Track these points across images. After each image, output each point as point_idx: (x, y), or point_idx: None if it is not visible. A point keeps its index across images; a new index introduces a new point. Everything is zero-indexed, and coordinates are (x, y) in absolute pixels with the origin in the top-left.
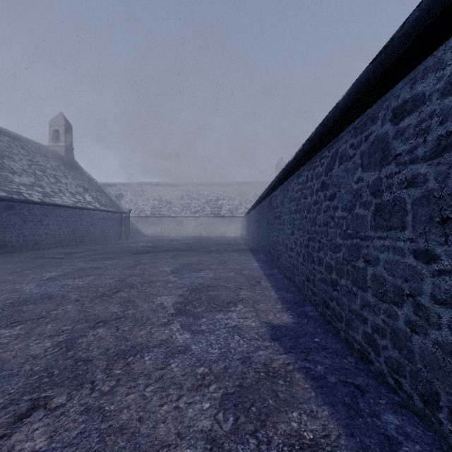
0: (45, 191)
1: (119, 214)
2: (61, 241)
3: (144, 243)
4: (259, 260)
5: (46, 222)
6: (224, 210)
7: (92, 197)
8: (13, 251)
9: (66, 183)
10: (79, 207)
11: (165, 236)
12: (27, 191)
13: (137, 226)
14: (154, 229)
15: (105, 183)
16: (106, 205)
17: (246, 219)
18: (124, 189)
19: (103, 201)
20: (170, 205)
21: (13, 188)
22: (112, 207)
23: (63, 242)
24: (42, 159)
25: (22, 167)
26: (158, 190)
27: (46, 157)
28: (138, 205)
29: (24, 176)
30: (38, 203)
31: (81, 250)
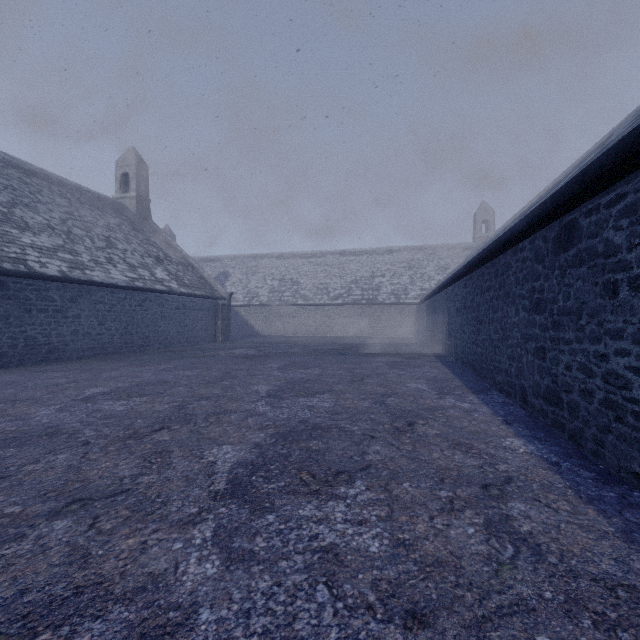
0: (78, 259)
1: (213, 300)
2: (105, 345)
3: (245, 349)
4: (513, 422)
5: (75, 312)
6: (383, 294)
7: (167, 272)
8: (3, 365)
9: (126, 249)
10: (138, 288)
11: (288, 337)
12: (40, 258)
13: (247, 320)
14: (272, 325)
15: (206, 258)
16: (190, 285)
17: (423, 308)
18: (231, 265)
19: (186, 279)
20: (297, 287)
21: (11, 253)
22: (201, 289)
23: (107, 347)
24: (92, 213)
25: (48, 222)
26: (280, 264)
27: (101, 211)
28: (249, 287)
29: (44, 235)
30: (55, 279)
31: (123, 363)
